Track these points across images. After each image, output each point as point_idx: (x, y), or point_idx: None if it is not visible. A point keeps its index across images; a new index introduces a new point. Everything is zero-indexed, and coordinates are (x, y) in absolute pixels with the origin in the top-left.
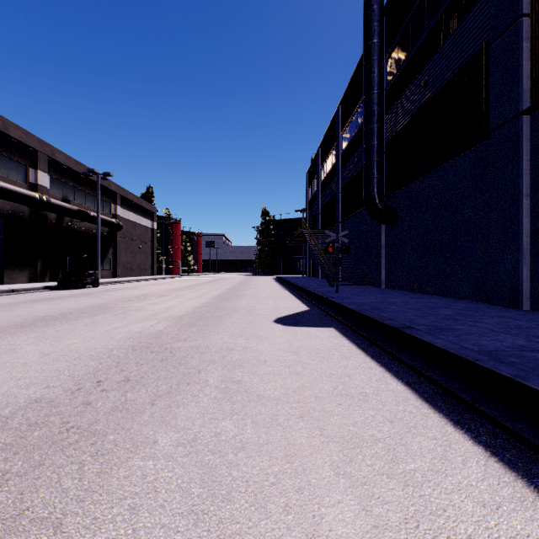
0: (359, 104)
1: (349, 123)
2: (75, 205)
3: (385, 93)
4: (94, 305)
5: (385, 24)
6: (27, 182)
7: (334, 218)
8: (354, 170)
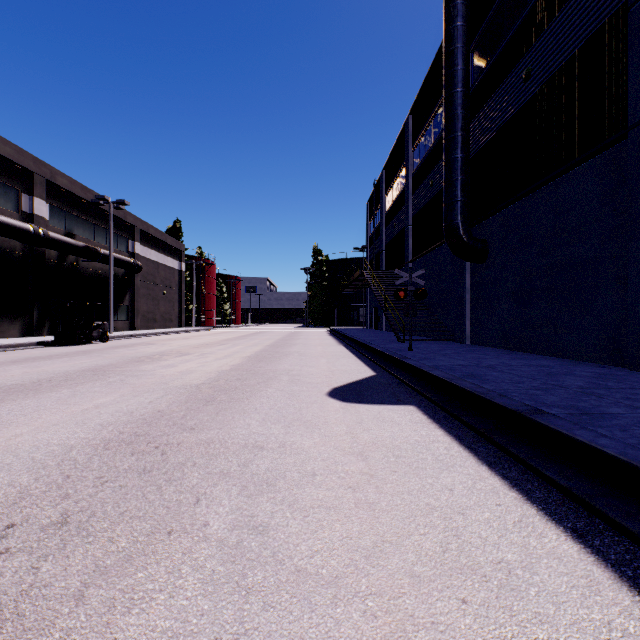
0: (435, 110)
1: (422, 136)
2: (81, 240)
3: (470, 93)
4: (88, 368)
5: (470, 4)
6: (19, 211)
7: (403, 256)
8: (429, 195)
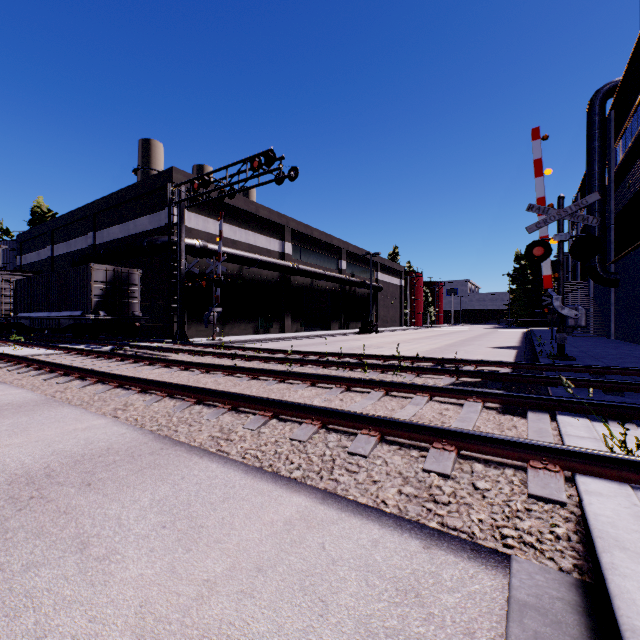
0: None
1: None
2: (356, 277)
3: (614, 174)
4: (398, 340)
5: (614, 116)
6: (337, 269)
7: None
8: None
